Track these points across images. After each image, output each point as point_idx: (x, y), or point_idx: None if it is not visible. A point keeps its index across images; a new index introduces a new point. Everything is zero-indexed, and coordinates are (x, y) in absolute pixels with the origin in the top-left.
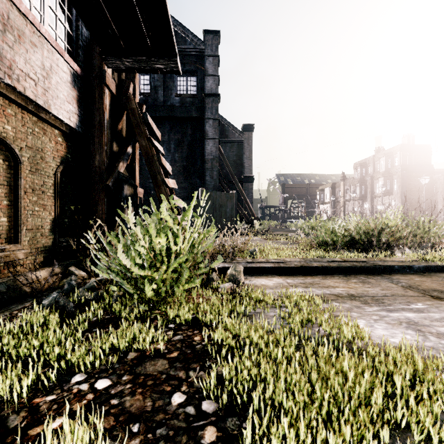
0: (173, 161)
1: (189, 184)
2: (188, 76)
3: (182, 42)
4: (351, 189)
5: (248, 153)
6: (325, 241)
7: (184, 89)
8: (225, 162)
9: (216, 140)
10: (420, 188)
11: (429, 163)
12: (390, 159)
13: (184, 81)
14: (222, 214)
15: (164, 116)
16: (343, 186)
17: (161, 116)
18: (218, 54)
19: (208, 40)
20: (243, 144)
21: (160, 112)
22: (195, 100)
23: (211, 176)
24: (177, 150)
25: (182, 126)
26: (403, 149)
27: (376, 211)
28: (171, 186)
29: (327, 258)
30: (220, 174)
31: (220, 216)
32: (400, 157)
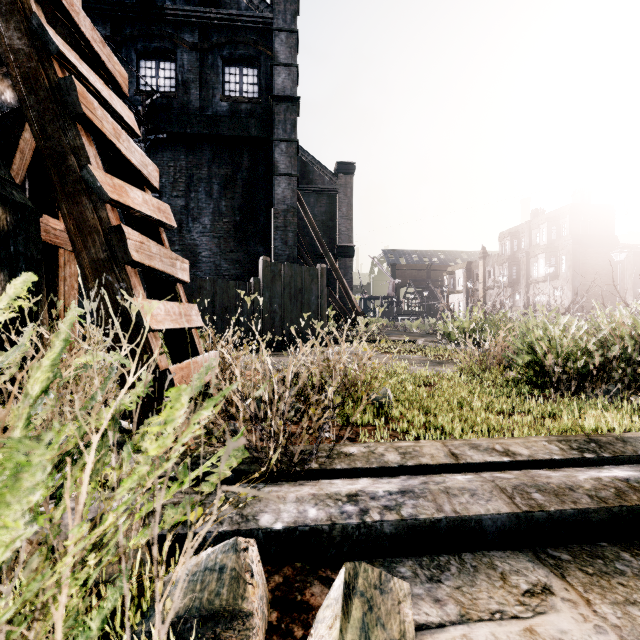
0: (216, 214)
1: (245, 255)
2: (243, 67)
3: (233, 5)
4: (495, 272)
5: (344, 209)
6: (534, 365)
7: (237, 88)
8: (309, 220)
9: (292, 178)
10: (599, 269)
11: (611, 232)
12: (555, 227)
13: (236, 75)
14: (302, 305)
15: (200, 133)
16: (484, 267)
17: (195, 134)
18: (295, 28)
19: (278, 3)
20: (338, 195)
21: (193, 126)
22: (255, 109)
23: (283, 240)
24: (225, 194)
25: (233, 153)
26: (575, 211)
27: (533, 305)
28: (130, 205)
29: (638, 438)
30: (300, 242)
31: (300, 309)
32: (571, 223)
